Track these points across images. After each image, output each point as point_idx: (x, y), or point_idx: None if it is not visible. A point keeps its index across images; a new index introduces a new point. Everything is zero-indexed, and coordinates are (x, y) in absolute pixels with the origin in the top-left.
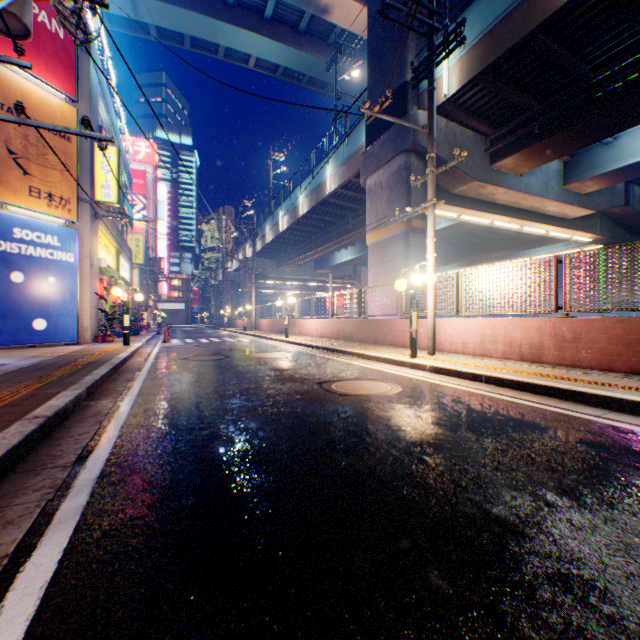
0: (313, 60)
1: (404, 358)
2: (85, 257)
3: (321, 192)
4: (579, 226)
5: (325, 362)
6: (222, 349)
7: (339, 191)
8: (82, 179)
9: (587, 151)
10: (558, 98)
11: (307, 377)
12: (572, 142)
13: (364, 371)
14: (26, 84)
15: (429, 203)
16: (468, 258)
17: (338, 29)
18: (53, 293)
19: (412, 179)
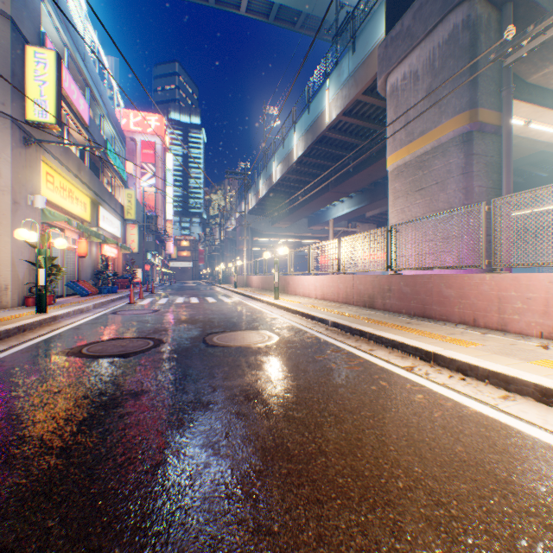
0: None
1: None
2: (2, 191)
3: (318, 126)
4: None
5: (354, 381)
6: (178, 319)
7: (341, 119)
8: None
9: None
10: None
11: None
12: None
13: None
14: None
15: None
16: None
17: None
18: None
19: None
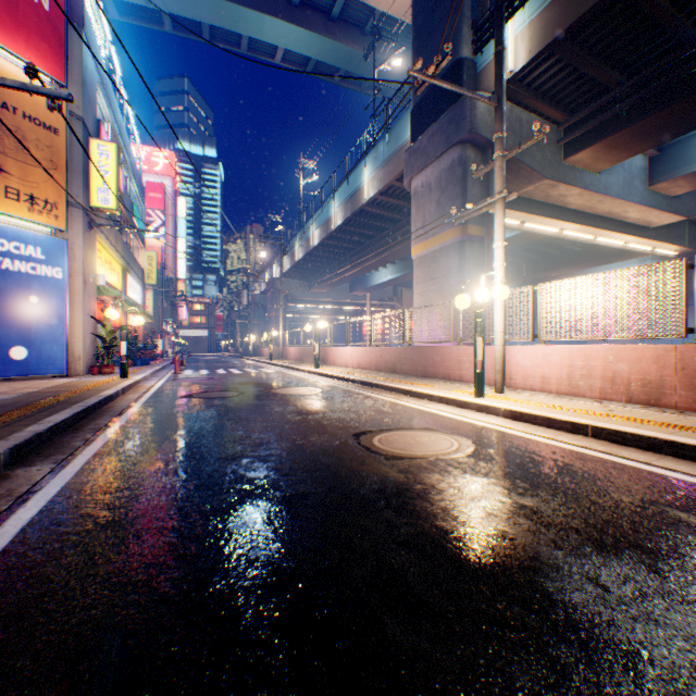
0: (348, 51)
1: (466, 397)
2: (77, 273)
3: (357, 200)
4: (664, 236)
5: (363, 401)
6: (238, 383)
7: (378, 198)
8: (73, 180)
9: (680, 143)
10: (654, 70)
11: (339, 425)
12: (669, 127)
13: (415, 415)
14: (1, 62)
15: (498, 196)
16: (525, 277)
17: (377, 14)
18: (35, 315)
19: (473, 169)
